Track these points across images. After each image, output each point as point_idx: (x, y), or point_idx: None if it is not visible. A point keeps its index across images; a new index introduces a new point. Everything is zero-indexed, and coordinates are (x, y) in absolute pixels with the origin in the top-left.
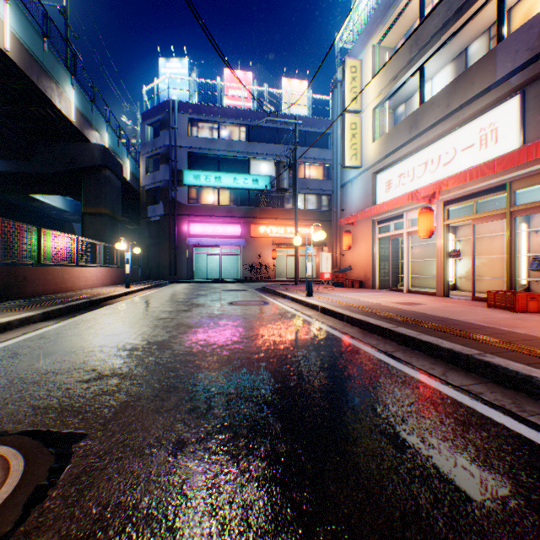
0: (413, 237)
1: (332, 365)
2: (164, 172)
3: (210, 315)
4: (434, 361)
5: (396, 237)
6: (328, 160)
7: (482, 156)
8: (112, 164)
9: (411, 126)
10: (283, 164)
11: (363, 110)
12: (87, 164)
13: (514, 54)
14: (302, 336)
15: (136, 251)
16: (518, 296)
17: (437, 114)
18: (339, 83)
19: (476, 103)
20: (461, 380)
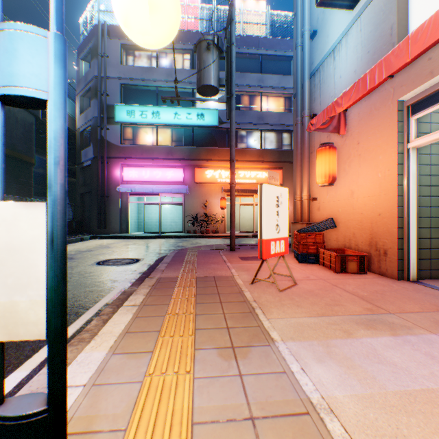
0: None
1: None
2: (94, 108)
3: None
4: None
5: None
6: (290, 89)
7: None
8: None
9: None
10: (205, 41)
11: None
12: None
13: None
14: None
15: None
16: None
17: None
18: None
19: None
20: None
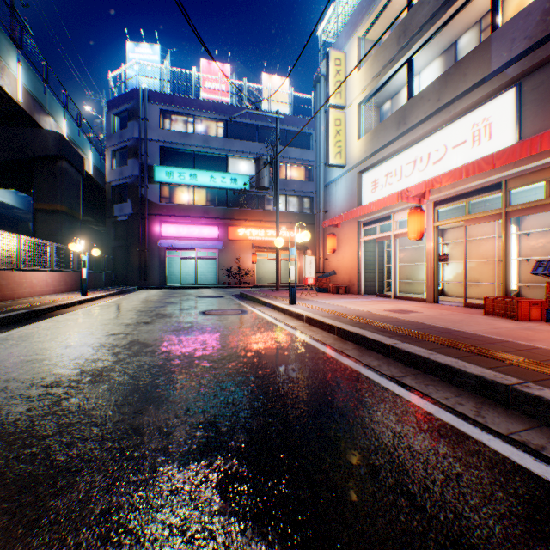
0: (398, 240)
1: (329, 403)
2: (133, 167)
3: (175, 329)
4: (458, 391)
5: (383, 240)
6: (310, 161)
7: (475, 153)
8: (70, 155)
9: (399, 122)
10: (263, 160)
11: (348, 105)
12: (38, 153)
13: (510, 43)
14: (287, 356)
15: (94, 253)
16: (521, 303)
17: (427, 108)
18: (323, 78)
19: (469, 96)
20: (506, 424)
